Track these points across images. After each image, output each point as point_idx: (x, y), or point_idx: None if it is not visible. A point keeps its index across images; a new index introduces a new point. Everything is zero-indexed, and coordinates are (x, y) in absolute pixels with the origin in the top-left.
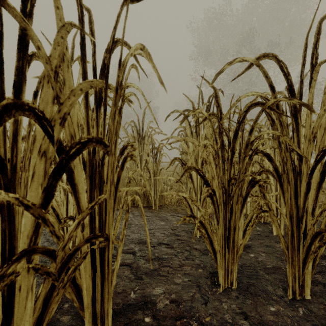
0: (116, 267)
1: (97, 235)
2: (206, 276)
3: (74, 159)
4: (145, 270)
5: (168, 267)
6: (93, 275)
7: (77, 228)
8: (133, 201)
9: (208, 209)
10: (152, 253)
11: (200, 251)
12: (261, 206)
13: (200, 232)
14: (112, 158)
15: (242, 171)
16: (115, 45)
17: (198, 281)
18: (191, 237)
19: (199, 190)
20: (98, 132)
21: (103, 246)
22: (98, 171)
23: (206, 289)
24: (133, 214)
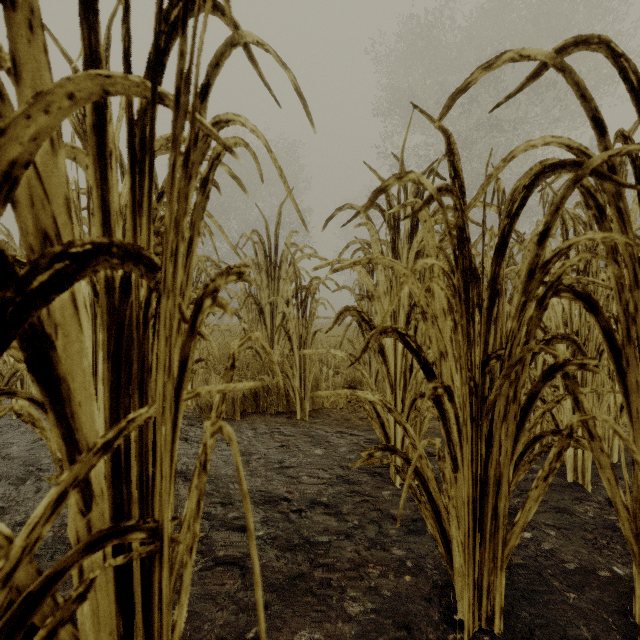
0: (179, 623)
1: (123, 526)
2: (424, 596)
3: (44, 305)
4: (276, 577)
5: (330, 569)
6: (123, 627)
7: (55, 515)
8: (256, 402)
9: (435, 439)
10: (292, 530)
11: (405, 525)
12: (570, 429)
13: (409, 488)
14: (167, 303)
15: (518, 338)
16: (191, 7)
17: (405, 610)
18: (382, 486)
19: (402, 380)
20: (135, 230)
21: (145, 555)
22: (137, 341)
23: (427, 636)
24: (254, 430)
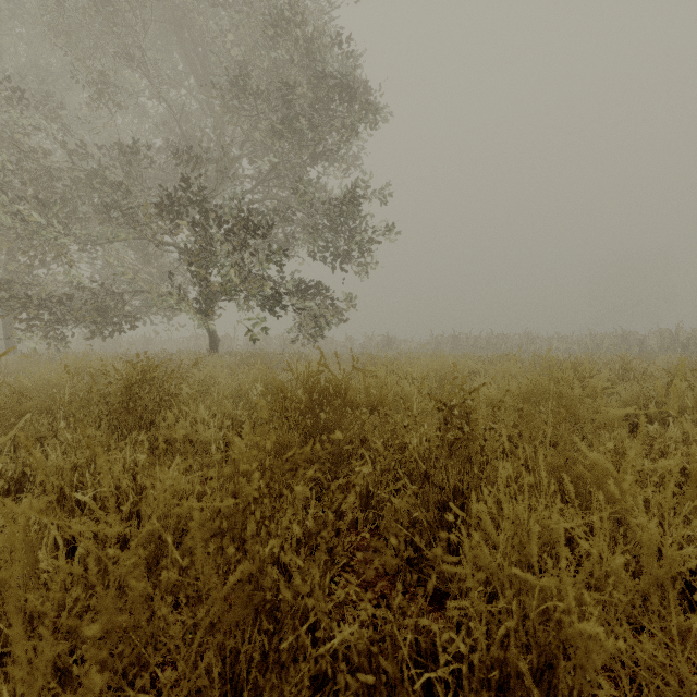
0: None
1: None
2: None
3: None
4: None
5: None
6: None
7: None
8: None
9: None
10: None
11: None
12: None
13: None
14: None
15: None
16: None
17: None
18: None
19: None
20: None
21: None
22: None
23: None
24: None
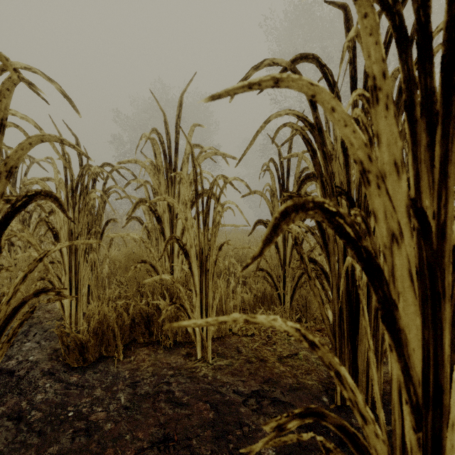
0: None
1: None
2: None
3: None
4: None
5: None
6: None
7: None
8: (149, 330)
9: None
10: None
11: None
12: None
13: None
14: None
15: None
16: None
17: None
18: None
19: None
20: None
21: None
22: None
23: None
24: (132, 389)
